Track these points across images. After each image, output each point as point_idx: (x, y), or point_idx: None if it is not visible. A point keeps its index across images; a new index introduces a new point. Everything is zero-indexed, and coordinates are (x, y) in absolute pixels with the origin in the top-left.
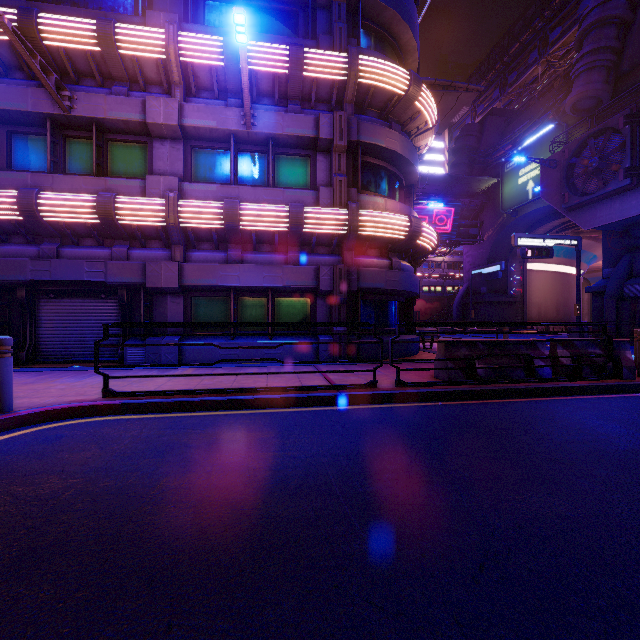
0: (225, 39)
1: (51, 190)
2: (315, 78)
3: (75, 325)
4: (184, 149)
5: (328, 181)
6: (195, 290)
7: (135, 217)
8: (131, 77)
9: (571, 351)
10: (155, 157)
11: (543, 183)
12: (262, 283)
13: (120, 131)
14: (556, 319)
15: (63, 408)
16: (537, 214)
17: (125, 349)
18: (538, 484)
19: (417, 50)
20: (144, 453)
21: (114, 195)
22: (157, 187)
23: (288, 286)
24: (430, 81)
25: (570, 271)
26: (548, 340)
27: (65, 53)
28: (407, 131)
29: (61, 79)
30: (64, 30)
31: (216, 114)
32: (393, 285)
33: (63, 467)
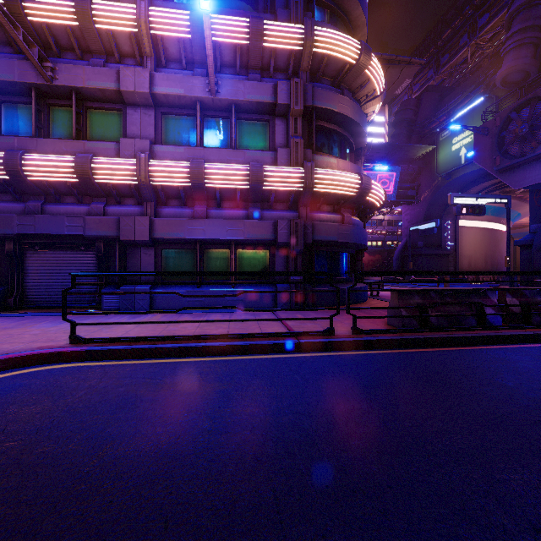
0: (191, 13)
1: (35, 152)
2: (274, 48)
3: (58, 274)
4: (155, 115)
5: (285, 143)
6: (165, 243)
7: (110, 176)
8: (107, 50)
9: (520, 299)
10: (129, 122)
11: (476, 148)
12: (225, 236)
13: (98, 99)
14: (485, 269)
15: (28, 355)
16: (469, 177)
17: (101, 296)
18: (534, 458)
19: (366, 25)
20: (96, 408)
21: (91, 156)
22: (130, 149)
23: (249, 239)
24: (376, 56)
25: (497, 227)
26: (500, 289)
27: (47, 28)
28: (357, 98)
29: (45, 53)
30: (46, 6)
31: (183, 82)
32: (345, 238)
33: (6, 425)
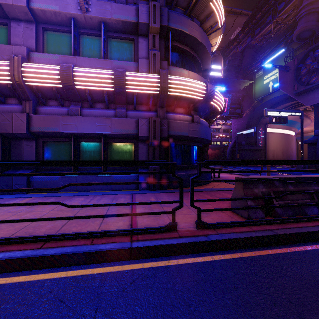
0: None
1: None
2: None
3: None
4: (37, 30)
5: (147, 57)
6: (45, 136)
7: None
8: None
9: None
10: (12, 34)
11: (280, 80)
12: (95, 131)
13: None
14: (282, 159)
15: None
16: (274, 101)
17: None
18: None
19: None
20: None
21: None
22: (8, 54)
23: (115, 133)
24: None
25: (289, 133)
26: None
27: None
28: (204, 29)
29: None
30: None
31: (58, 0)
32: (194, 134)
33: None
